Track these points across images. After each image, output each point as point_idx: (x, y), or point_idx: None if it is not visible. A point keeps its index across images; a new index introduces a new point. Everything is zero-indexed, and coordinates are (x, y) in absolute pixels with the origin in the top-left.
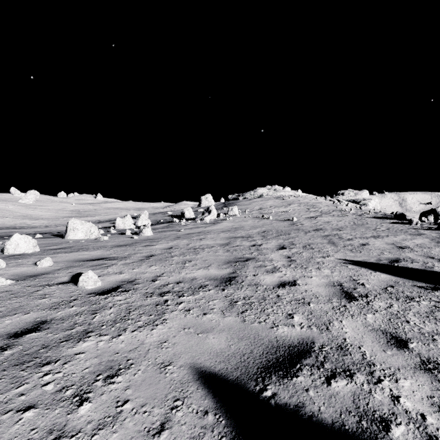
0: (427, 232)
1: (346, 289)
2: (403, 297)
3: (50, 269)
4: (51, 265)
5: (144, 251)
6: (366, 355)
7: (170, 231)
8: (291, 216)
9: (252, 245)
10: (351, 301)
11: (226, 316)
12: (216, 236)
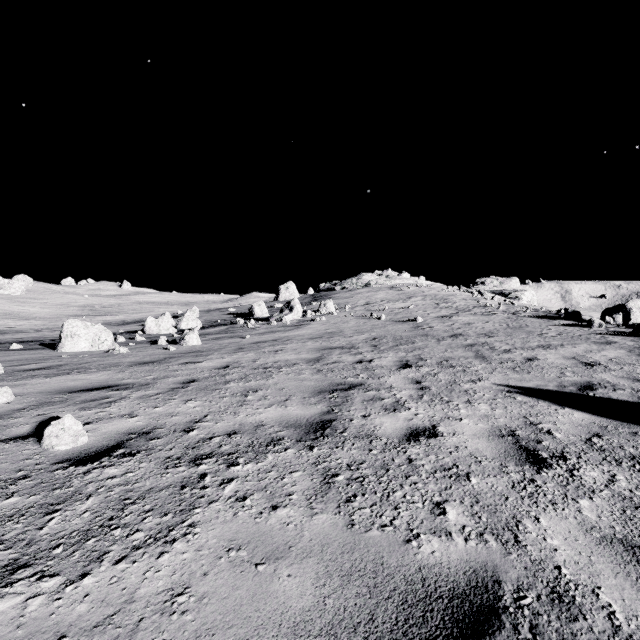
0: (619, 338)
1: (525, 442)
2: (626, 458)
3: (5, 408)
4: (9, 400)
5: (182, 372)
6: (617, 615)
7: (230, 338)
8: (414, 315)
9: (358, 362)
10: (541, 469)
11: (316, 513)
12: (301, 347)
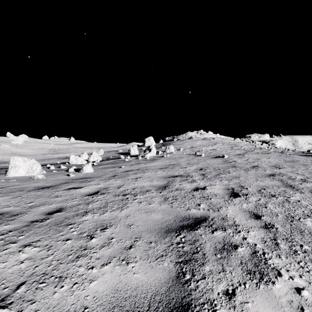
0: None
1: None
2: None
3: None
4: None
5: (59, 199)
6: None
7: (113, 167)
8: (221, 154)
9: (195, 189)
10: None
11: None
12: (153, 175)
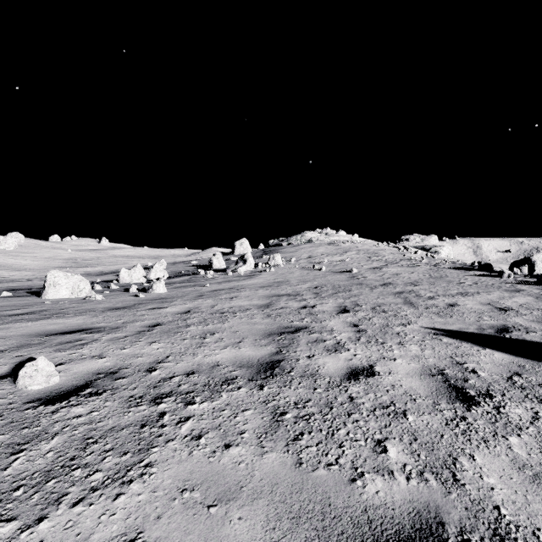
0: (526, 287)
1: (453, 380)
2: None
3: None
4: None
5: (148, 317)
6: None
7: (192, 286)
8: (350, 267)
9: (302, 307)
10: (470, 406)
11: (266, 451)
12: (253, 294)
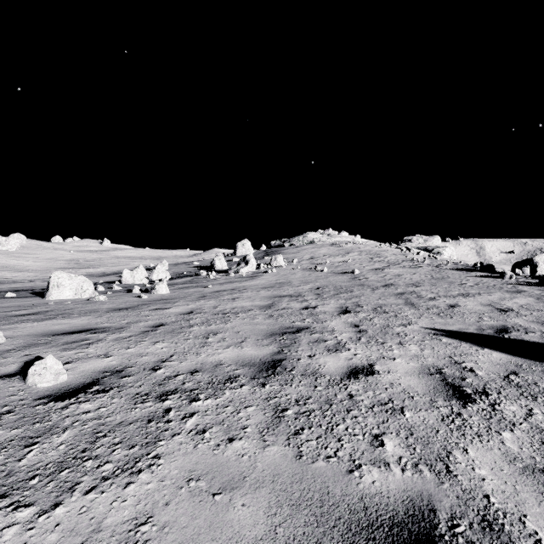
0: (528, 288)
1: (451, 379)
2: (540, 393)
3: None
4: (1, 342)
5: (152, 317)
6: (543, 543)
7: (194, 287)
8: (352, 268)
9: (304, 308)
10: (466, 404)
11: (268, 445)
12: (255, 295)
